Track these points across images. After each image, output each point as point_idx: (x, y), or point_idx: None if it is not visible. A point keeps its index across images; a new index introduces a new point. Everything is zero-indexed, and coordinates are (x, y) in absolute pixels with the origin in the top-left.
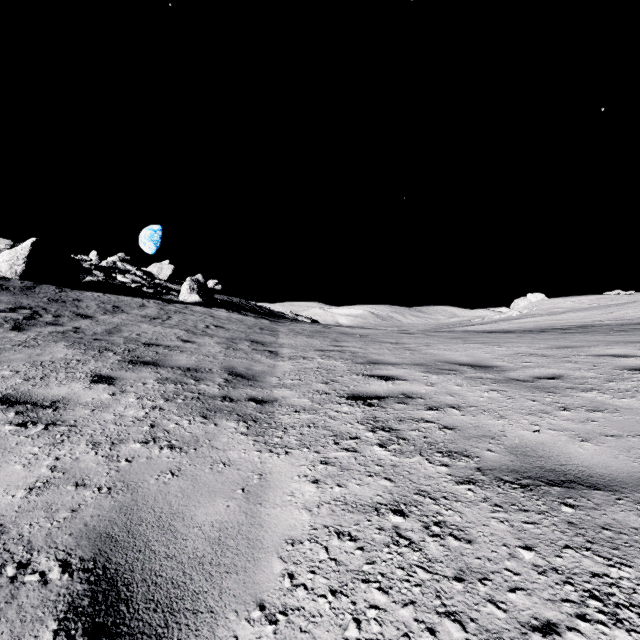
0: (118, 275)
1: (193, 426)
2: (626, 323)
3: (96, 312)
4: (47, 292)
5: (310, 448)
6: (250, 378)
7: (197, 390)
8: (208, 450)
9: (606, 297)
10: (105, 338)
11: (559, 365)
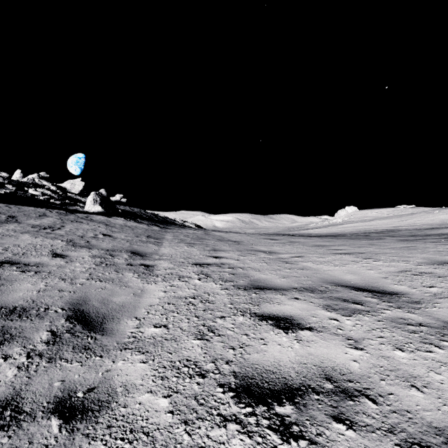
0: (29, 189)
1: None
2: (419, 228)
3: None
4: None
5: None
6: (96, 325)
7: None
8: None
9: (398, 209)
10: None
11: None
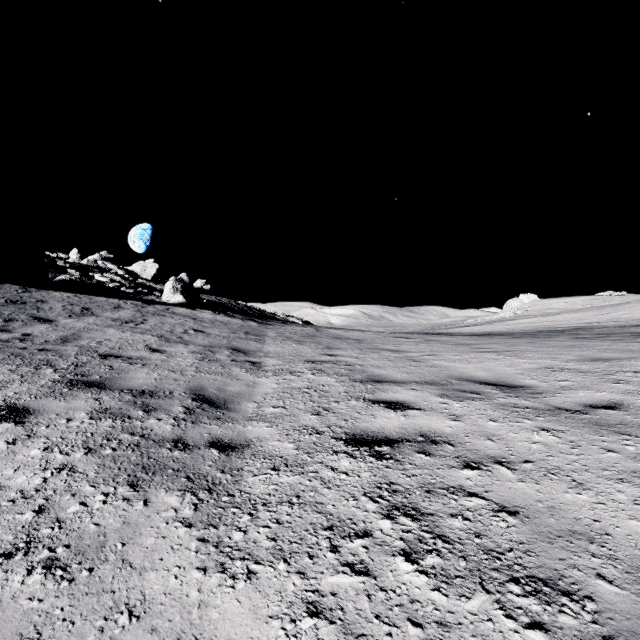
0: (95, 274)
1: (108, 508)
2: (624, 325)
3: (59, 315)
4: (7, 292)
5: (290, 561)
6: (220, 405)
7: (141, 429)
8: (113, 571)
9: (599, 298)
10: (55, 348)
11: (607, 386)
